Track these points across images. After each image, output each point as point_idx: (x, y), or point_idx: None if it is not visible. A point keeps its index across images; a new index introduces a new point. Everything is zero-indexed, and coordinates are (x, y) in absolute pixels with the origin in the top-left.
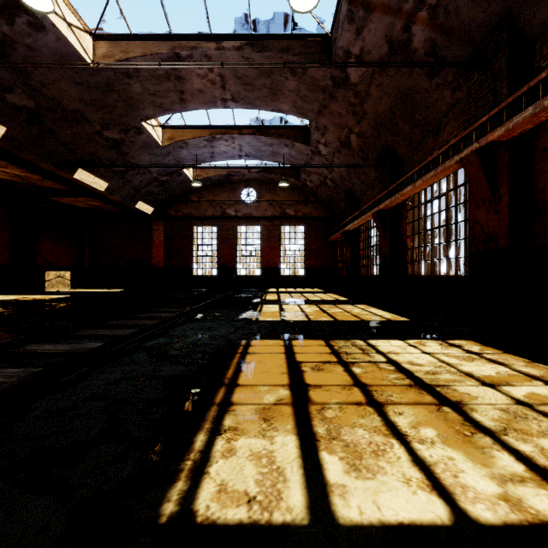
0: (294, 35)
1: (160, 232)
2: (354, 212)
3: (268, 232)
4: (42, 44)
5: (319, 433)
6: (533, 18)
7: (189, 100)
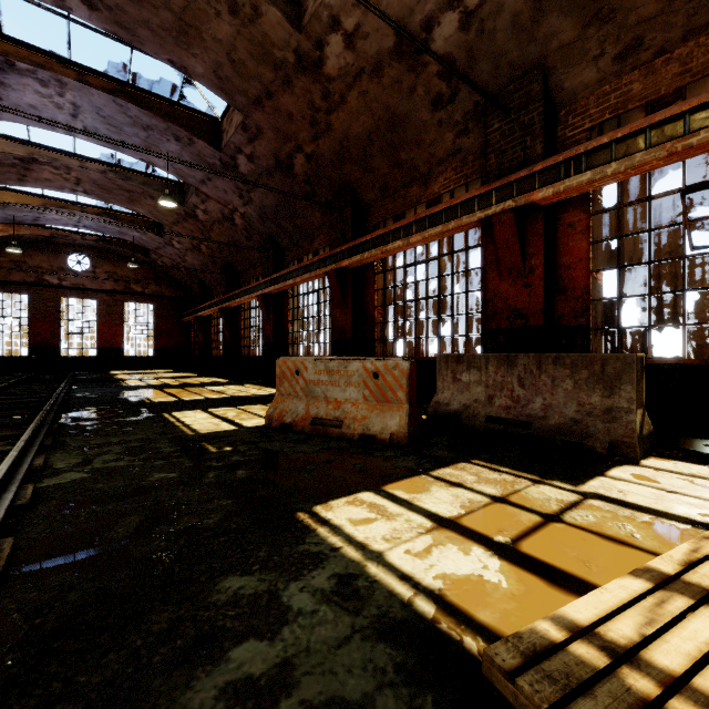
0: (155, 175)
1: None
2: (207, 300)
3: (107, 307)
4: None
5: (181, 397)
6: (280, 243)
7: (30, 181)
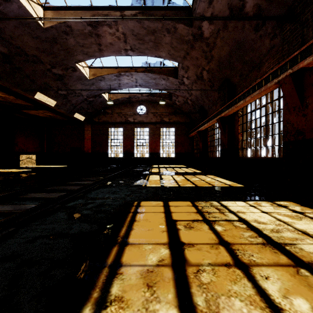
0: (169, 7)
1: (89, 131)
2: (205, 119)
3: (153, 131)
4: (9, 11)
5: (199, 306)
6: None
7: (104, 50)
